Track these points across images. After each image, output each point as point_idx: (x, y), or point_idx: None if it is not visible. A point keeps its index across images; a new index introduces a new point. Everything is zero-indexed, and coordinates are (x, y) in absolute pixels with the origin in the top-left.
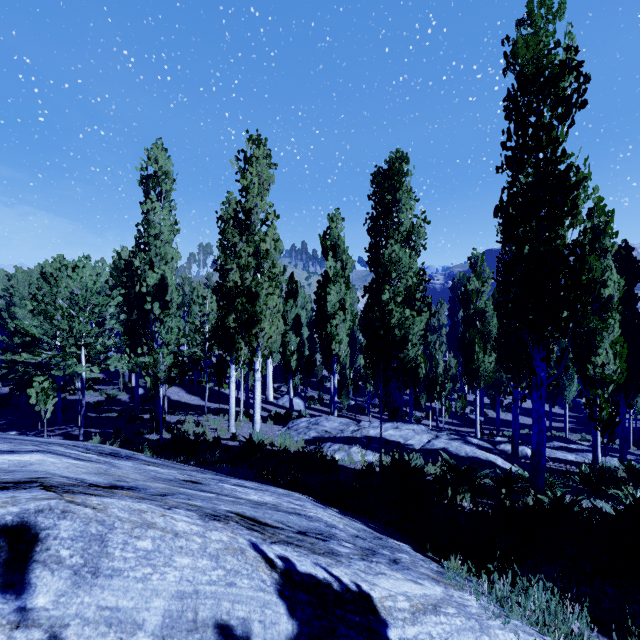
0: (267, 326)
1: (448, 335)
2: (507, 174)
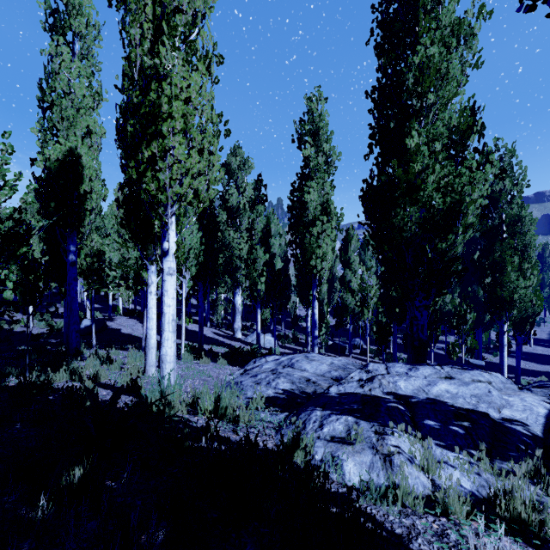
0: (178, 145)
1: None
2: None
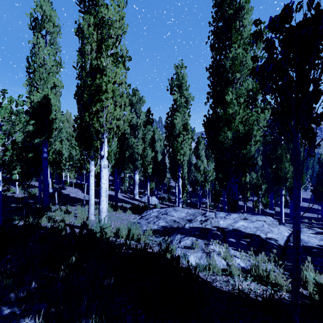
0: (110, 104)
1: None
2: None
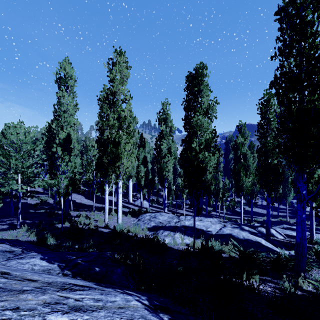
0: (125, 161)
1: (224, 167)
2: (279, 59)
